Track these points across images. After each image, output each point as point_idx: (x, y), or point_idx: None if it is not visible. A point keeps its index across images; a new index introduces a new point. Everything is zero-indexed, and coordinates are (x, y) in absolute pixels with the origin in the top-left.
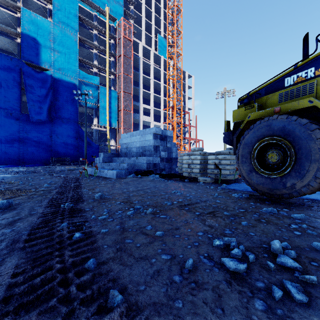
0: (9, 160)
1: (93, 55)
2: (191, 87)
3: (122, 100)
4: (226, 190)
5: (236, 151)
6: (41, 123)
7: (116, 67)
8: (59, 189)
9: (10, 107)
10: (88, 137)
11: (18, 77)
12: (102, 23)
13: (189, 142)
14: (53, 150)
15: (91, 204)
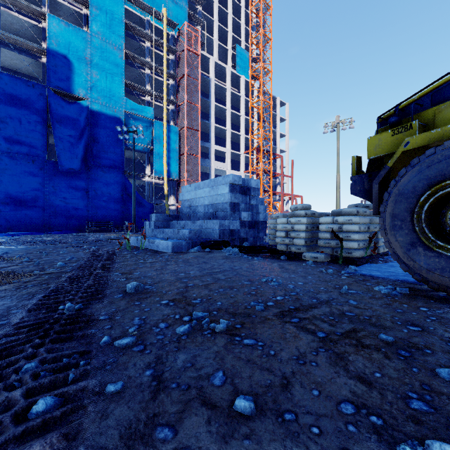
0: (31, 225)
1: (145, 78)
2: (284, 120)
3: (186, 140)
4: (358, 278)
5: (381, 207)
6: (73, 174)
7: (177, 93)
8: (76, 272)
9: (32, 152)
10: (139, 192)
11: (43, 111)
12: (157, 31)
13: (282, 199)
14: (90, 211)
15: (116, 304)
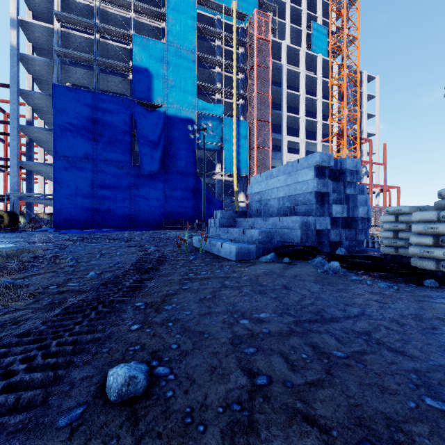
0: (121, 223)
1: (215, 77)
2: (373, 97)
3: (256, 133)
4: None
5: None
6: (153, 176)
7: (246, 87)
8: (93, 293)
9: (121, 158)
10: (210, 191)
11: (129, 121)
12: (227, 28)
13: (371, 192)
14: (166, 210)
15: None
